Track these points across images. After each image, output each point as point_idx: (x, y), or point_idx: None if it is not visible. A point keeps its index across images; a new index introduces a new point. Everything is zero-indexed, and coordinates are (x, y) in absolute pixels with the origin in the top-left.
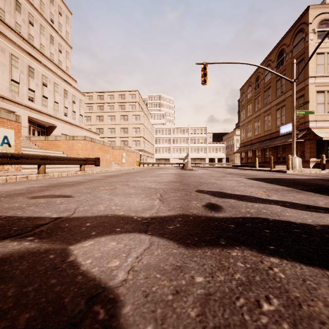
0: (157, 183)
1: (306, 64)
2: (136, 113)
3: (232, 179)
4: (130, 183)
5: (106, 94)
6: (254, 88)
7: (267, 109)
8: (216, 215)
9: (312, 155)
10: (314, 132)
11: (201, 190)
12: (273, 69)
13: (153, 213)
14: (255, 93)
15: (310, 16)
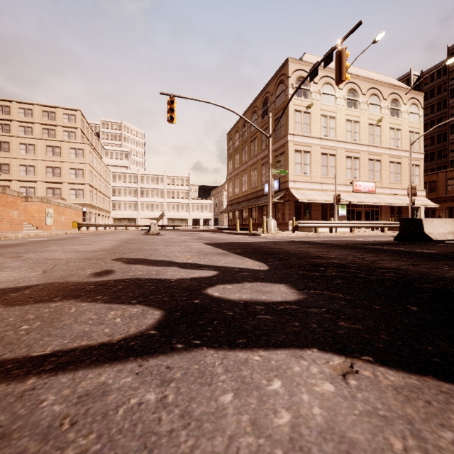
0: (74, 252)
1: (279, 120)
2: (78, 146)
3: (185, 245)
4: (26, 255)
5: (15, 105)
6: (242, 135)
7: (254, 163)
8: (93, 279)
9: (291, 217)
10: (292, 193)
11: (121, 258)
12: (259, 118)
13: (11, 285)
14: (242, 142)
15: (289, 69)
